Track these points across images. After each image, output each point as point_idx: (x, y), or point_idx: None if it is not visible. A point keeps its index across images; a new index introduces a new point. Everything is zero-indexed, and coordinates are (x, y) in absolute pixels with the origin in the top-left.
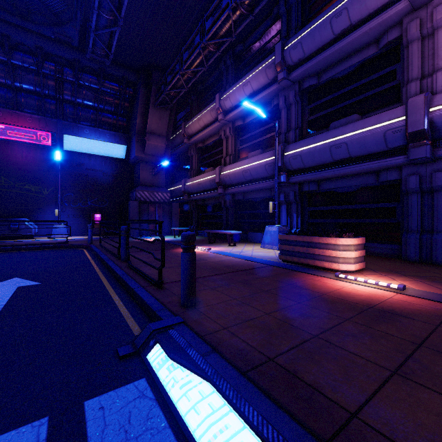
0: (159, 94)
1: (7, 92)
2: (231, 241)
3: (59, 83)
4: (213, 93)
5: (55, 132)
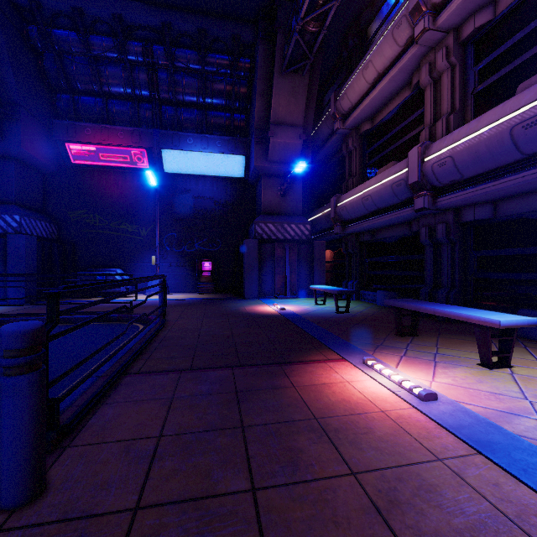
0: (288, 45)
1: (98, 102)
2: (455, 328)
3: (152, 75)
4: (394, 10)
5: (151, 148)
